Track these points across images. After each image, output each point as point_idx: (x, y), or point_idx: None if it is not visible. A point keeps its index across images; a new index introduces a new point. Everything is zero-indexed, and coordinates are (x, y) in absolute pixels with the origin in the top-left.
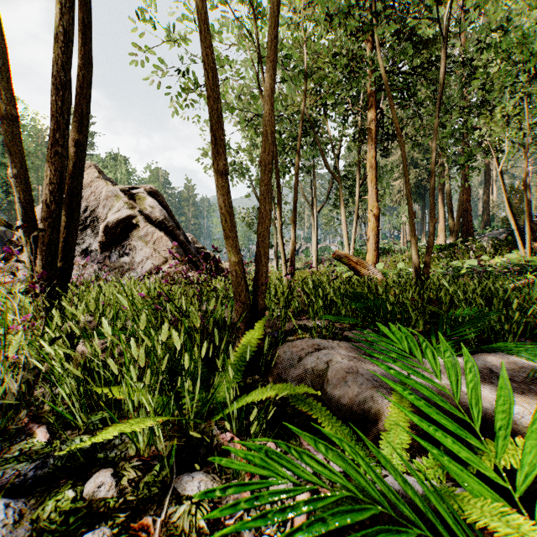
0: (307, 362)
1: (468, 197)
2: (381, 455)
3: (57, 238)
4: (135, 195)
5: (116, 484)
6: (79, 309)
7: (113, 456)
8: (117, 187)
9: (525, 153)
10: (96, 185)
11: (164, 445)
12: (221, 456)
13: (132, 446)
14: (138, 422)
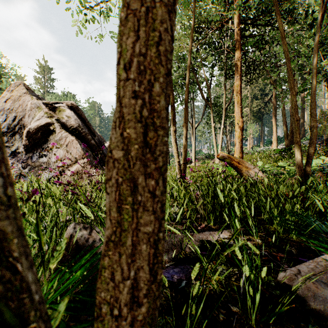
0: None
1: None
2: None
3: None
4: (57, 108)
5: None
6: None
7: None
8: (41, 101)
9: None
10: (24, 99)
11: None
12: None
13: None
14: None
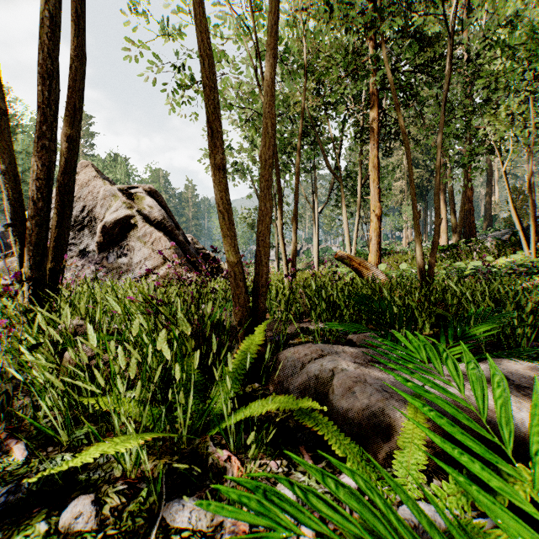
0: (310, 370)
1: (471, 198)
2: (401, 487)
3: (46, 237)
4: (133, 195)
5: (96, 513)
6: (63, 313)
7: (96, 479)
8: (115, 186)
9: (530, 153)
10: (94, 184)
11: (153, 464)
12: (216, 477)
13: (118, 466)
14: (122, 442)
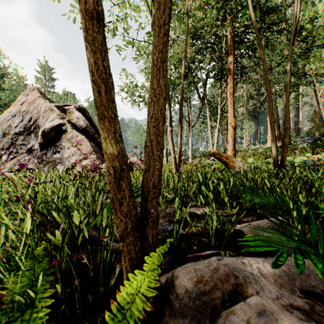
0: None
1: None
2: None
3: None
4: (67, 110)
5: None
6: None
7: None
8: (53, 104)
9: None
10: (38, 102)
11: None
12: None
13: None
14: None
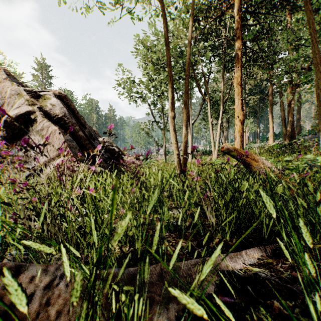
0: None
1: None
2: None
3: None
4: (42, 96)
5: None
6: None
7: None
8: (23, 87)
9: None
10: (3, 85)
11: None
12: None
13: None
14: None
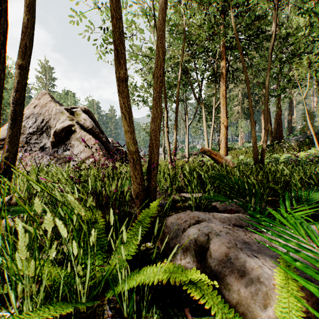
0: (190, 234)
1: (280, 116)
2: None
3: None
4: (74, 112)
5: None
6: None
7: None
8: (63, 107)
9: None
10: (49, 105)
11: None
12: None
13: None
14: None
